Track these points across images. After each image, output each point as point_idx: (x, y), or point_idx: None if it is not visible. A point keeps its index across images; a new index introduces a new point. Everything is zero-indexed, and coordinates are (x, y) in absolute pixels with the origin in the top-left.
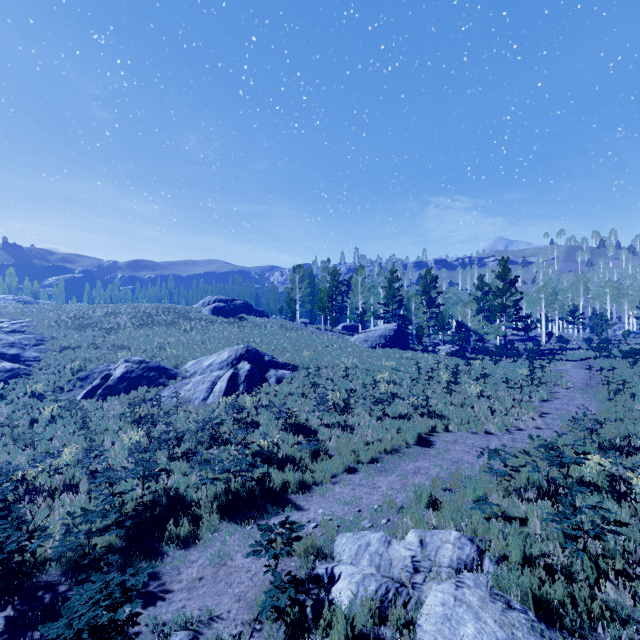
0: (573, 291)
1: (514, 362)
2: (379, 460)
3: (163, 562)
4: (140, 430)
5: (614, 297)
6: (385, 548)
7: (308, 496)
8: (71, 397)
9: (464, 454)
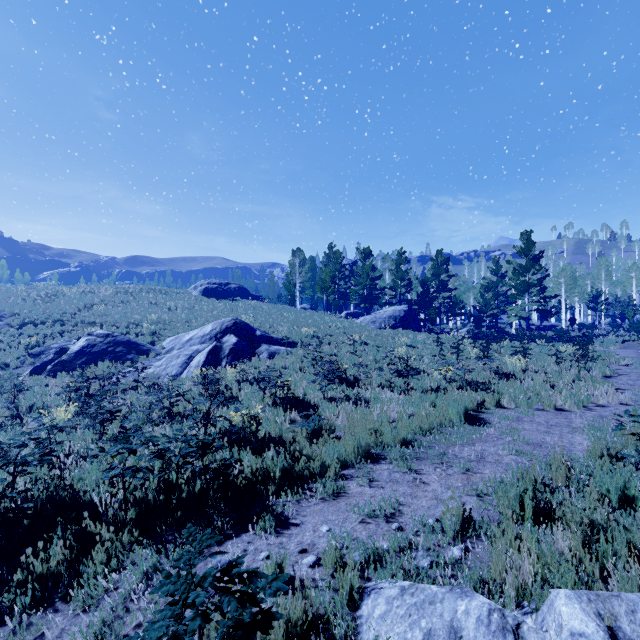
0: (594, 276)
1: (548, 341)
2: (415, 443)
3: None
4: (71, 405)
5: None
6: None
7: (302, 500)
8: (15, 374)
9: (543, 435)
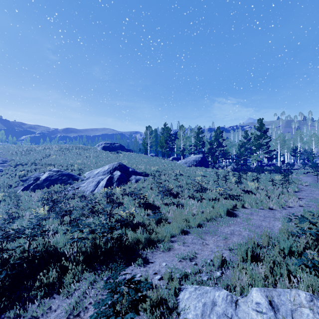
0: (294, 139)
1: (270, 173)
2: (203, 225)
3: (27, 311)
4: (46, 207)
5: (316, 142)
6: (233, 310)
7: (154, 251)
8: (15, 190)
9: (261, 221)
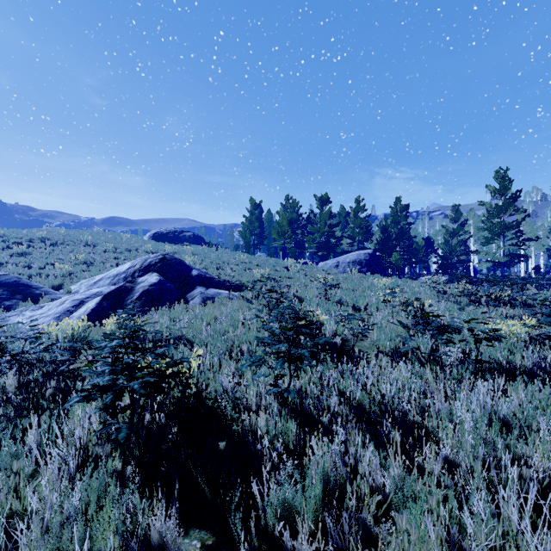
0: (550, 226)
1: None
2: None
3: None
4: None
5: None
6: None
7: None
8: None
9: None
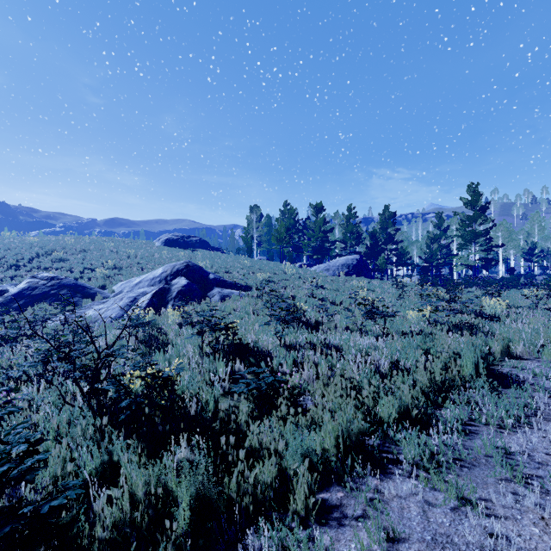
0: (527, 231)
1: (505, 286)
2: (436, 424)
3: None
4: None
5: None
6: None
7: None
8: None
9: None
